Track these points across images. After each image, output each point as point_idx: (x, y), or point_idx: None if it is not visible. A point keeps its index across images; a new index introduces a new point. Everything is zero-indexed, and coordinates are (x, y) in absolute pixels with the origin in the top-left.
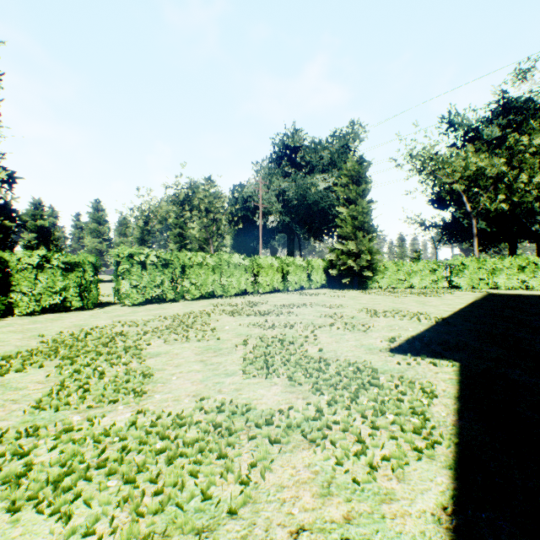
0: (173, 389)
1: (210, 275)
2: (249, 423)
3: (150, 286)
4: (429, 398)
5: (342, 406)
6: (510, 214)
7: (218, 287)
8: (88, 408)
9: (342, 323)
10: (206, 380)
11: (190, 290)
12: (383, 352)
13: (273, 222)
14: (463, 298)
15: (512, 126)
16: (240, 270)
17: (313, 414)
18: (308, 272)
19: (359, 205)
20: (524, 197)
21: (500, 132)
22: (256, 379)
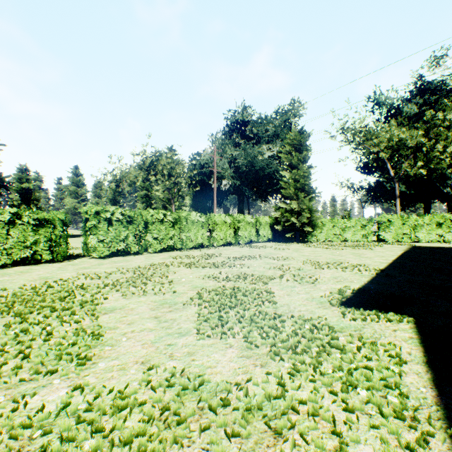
0: (121, 353)
1: (170, 230)
2: (201, 404)
3: (116, 240)
4: (398, 365)
5: (306, 377)
6: (426, 179)
7: (177, 241)
8: (20, 382)
9: (290, 275)
10: (158, 341)
11: (152, 244)
12: (335, 306)
13: (226, 185)
14: (392, 250)
15: (427, 104)
16: (197, 226)
17: (274, 389)
18: (256, 227)
19: (300, 170)
20: (439, 164)
21: (417, 109)
22: (211, 339)
